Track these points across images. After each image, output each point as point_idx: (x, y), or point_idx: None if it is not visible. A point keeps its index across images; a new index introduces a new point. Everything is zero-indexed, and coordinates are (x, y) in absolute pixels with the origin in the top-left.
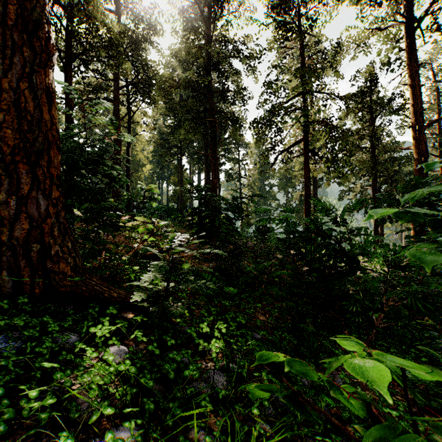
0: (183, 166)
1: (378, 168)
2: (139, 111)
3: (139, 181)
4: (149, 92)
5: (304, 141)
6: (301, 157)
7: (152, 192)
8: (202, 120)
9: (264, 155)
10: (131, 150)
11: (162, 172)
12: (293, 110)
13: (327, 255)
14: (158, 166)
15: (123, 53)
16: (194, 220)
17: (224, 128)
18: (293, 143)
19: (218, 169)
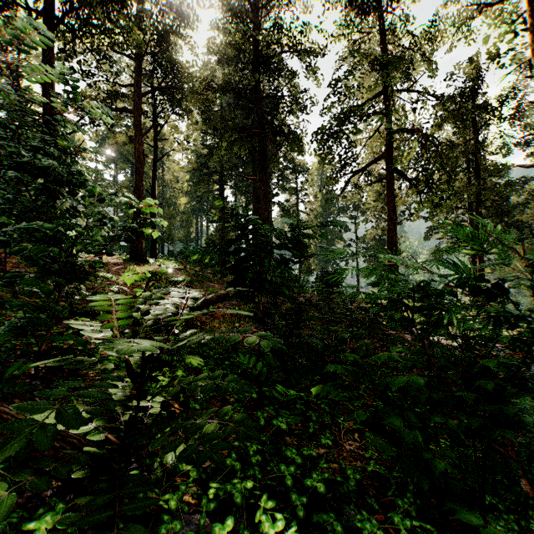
0: (226, 197)
1: (485, 195)
2: (169, 126)
3: (126, 193)
4: (180, 100)
5: (387, 157)
6: (376, 185)
7: (189, 231)
8: (248, 132)
9: (332, 177)
10: (162, 178)
11: (201, 206)
12: (373, 113)
13: (516, 339)
14: (195, 199)
15: (146, 48)
16: (229, 263)
17: (278, 146)
18: (372, 160)
19: (270, 201)
